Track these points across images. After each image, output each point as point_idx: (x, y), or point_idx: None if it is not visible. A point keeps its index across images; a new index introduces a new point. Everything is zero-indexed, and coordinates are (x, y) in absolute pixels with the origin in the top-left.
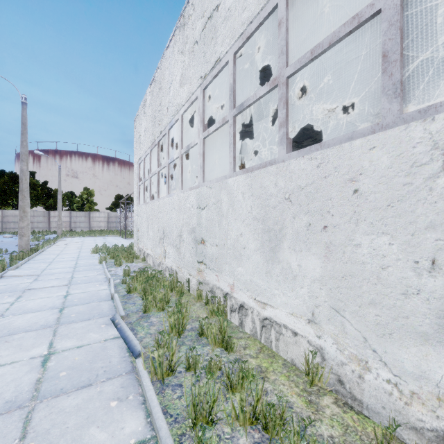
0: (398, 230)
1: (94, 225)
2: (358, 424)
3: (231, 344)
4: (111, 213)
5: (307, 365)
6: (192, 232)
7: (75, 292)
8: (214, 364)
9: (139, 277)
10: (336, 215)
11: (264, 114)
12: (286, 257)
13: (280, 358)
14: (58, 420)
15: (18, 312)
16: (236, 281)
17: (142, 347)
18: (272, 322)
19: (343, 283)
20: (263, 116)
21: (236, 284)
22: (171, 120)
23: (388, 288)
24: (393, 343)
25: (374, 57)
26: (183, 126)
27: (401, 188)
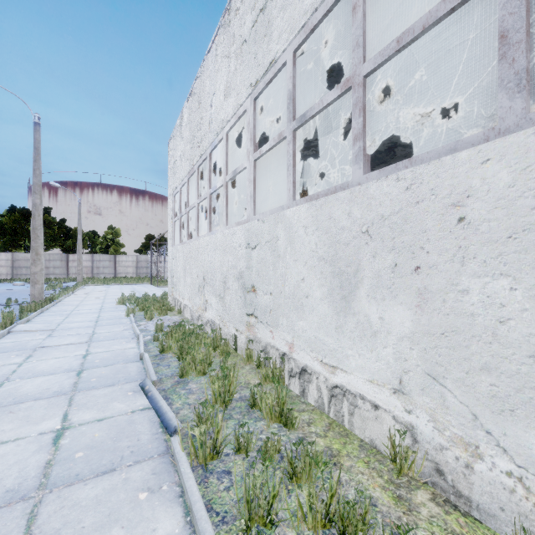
0: (524, 270)
1: (120, 270)
2: (467, 531)
3: (292, 419)
4: (140, 256)
5: (393, 449)
6: (240, 277)
7: (96, 351)
8: (271, 445)
9: (175, 333)
10: (432, 252)
11: (327, 134)
12: (364, 307)
13: (355, 437)
14: (72, 516)
15: (27, 375)
16: (296, 338)
17: (179, 421)
18: (345, 392)
19: (442, 341)
20: (326, 135)
21: (296, 343)
22: (214, 140)
23: (509, 349)
24: (516, 422)
25: (468, 59)
26: (228, 147)
27: (528, 213)
